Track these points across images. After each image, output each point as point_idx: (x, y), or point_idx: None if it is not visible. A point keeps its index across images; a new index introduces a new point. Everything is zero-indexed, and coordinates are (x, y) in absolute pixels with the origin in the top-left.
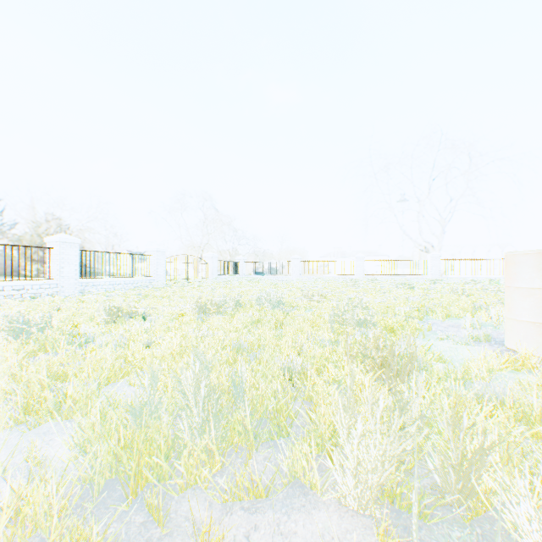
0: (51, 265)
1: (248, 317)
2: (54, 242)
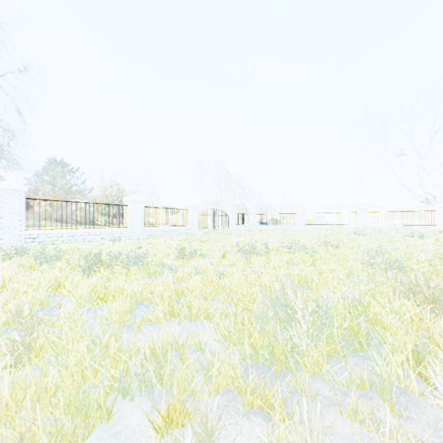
0: (126, 217)
1: (282, 258)
2: (128, 201)
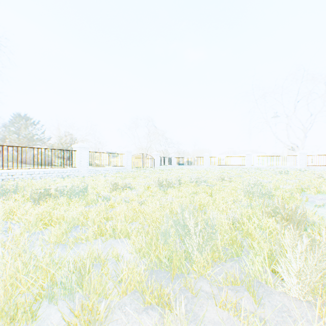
0: (75, 160)
1: (190, 189)
2: (77, 147)
